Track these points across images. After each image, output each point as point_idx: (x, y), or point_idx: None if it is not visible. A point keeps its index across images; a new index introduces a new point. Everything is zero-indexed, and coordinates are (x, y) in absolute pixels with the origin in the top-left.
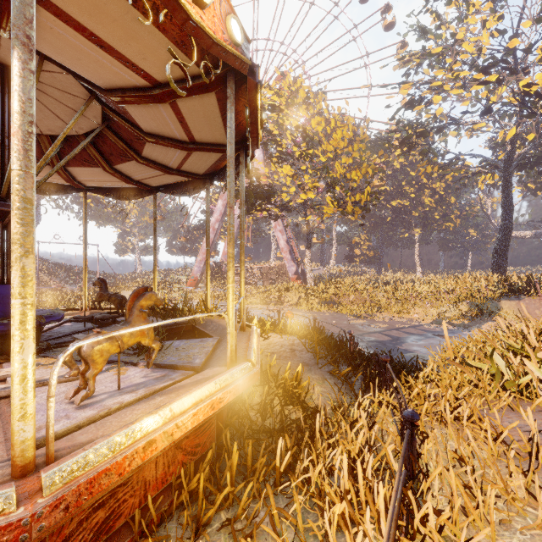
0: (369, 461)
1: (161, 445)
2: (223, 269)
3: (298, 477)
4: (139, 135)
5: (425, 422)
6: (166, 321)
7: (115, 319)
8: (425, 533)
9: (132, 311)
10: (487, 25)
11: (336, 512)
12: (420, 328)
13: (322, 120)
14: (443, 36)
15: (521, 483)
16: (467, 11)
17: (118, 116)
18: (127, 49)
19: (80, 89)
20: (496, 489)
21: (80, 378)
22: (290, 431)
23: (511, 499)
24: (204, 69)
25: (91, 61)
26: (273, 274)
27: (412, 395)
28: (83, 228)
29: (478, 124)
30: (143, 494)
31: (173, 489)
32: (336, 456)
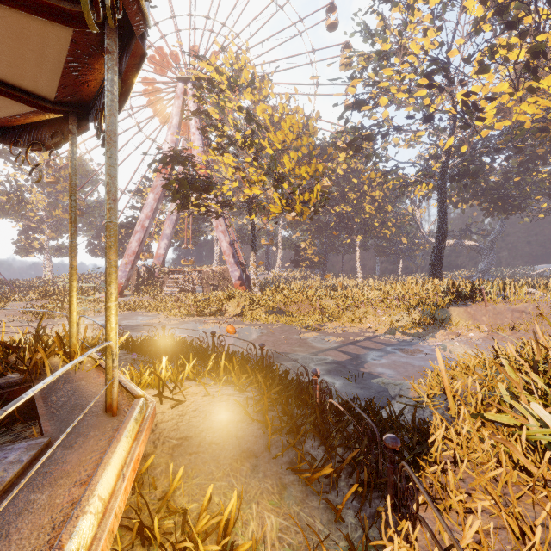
0: None
1: None
2: (157, 274)
3: None
4: None
5: None
6: None
7: None
8: None
9: None
10: (429, 34)
11: None
12: (376, 340)
13: (268, 108)
14: (387, 41)
15: None
16: (412, 15)
17: None
18: None
19: None
20: None
21: None
22: None
23: None
24: None
25: None
26: (215, 280)
27: (465, 541)
28: None
29: (418, 132)
30: None
31: None
32: None
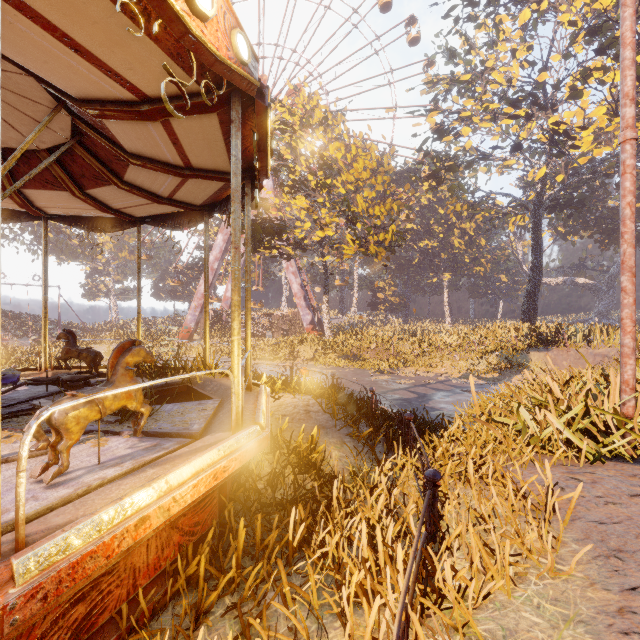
0: (389, 526)
1: (156, 521)
2: (224, 318)
3: (313, 551)
4: (120, 156)
5: (449, 483)
6: (160, 380)
7: (88, 380)
8: (444, 593)
9: (116, 369)
10: (517, 55)
11: (353, 581)
12: (448, 383)
13: (341, 146)
14: (473, 62)
15: (536, 535)
16: (497, 37)
17: (94, 131)
18: (109, 56)
19: (43, 94)
20: (515, 544)
21: (49, 452)
22: (304, 502)
23: (526, 551)
24: (204, 87)
25: (62, 65)
26: (285, 324)
27: (436, 454)
28: (43, 266)
29: (508, 160)
30: (132, 584)
31: (167, 575)
32: (355, 524)
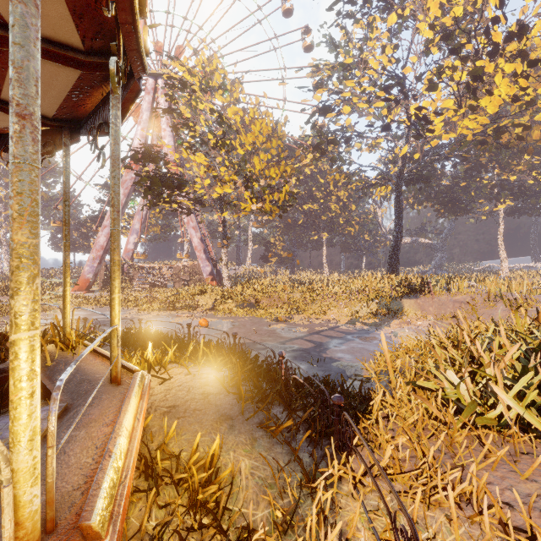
0: None
1: None
2: (126, 269)
3: None
4: None
5: (406, 505)
6: None
7: None
8: None
9: None
10: (386, 51)
11: None
12: (338, 329)
13: (239, 111)
14: (350, 54)
15: None
16: (372, 33)
17: None
18: None
19: None
20: None
21: None
22: None
23: None
24: None
25: None
26: (186, 275)
27: (384, 461)
28: None
29: (378, 139)
30: None
31: None
32: None
